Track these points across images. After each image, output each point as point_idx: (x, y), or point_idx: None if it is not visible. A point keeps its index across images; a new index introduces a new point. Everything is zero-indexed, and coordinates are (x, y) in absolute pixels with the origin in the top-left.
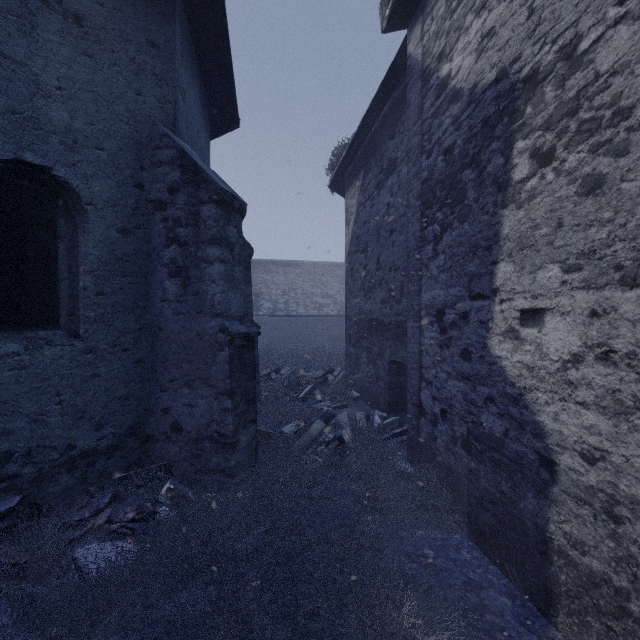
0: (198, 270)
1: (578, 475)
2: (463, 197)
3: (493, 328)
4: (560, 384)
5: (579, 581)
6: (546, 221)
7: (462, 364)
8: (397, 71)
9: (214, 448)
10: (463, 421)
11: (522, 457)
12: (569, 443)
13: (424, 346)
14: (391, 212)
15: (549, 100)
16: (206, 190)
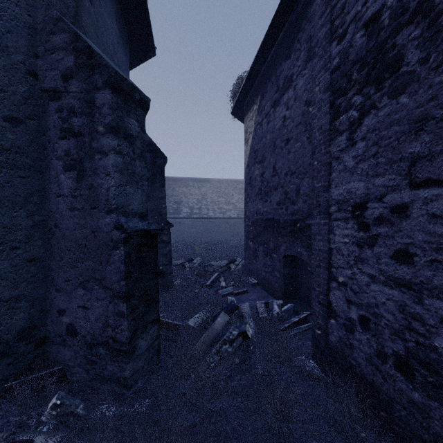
0: (92, 162)
1: None
2: (398, 65)
3: None
4: None
5: None
6: None
7: (396, 268)
8: None
9: (109, 355)
10: (398, 337)
11: None
12: None
13: (334, 244)
14: (287, 123)
15: None
16: (100, 74)
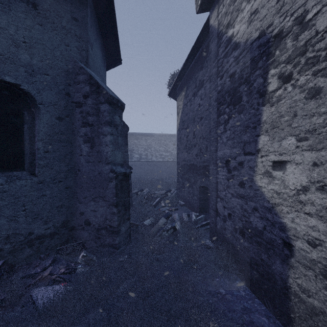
0: (99, 139)
1: (306, 253)
2: (240, 100)
3: (257, 171)
4: (295, 202)
5: (306, 311)
6: (287, 113)
7: (240, 189)
8: (204, 34)
9: (107, 234)
10: (240, 220)
11: (273, 241)
12: (300, 235)
13: (219, 179)
14: (201, 108)
15: (289, 47)
16: (103, 96)
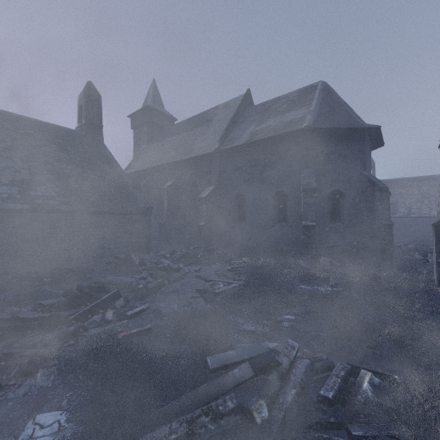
0: (373, 208)
1: None
2: None
3: None
4: None
5: None
6: None
7: None
8: None
9: (378, 253)
10: None
11: None
12: None
13: None
14: None
15: None
16: (376, 188)
